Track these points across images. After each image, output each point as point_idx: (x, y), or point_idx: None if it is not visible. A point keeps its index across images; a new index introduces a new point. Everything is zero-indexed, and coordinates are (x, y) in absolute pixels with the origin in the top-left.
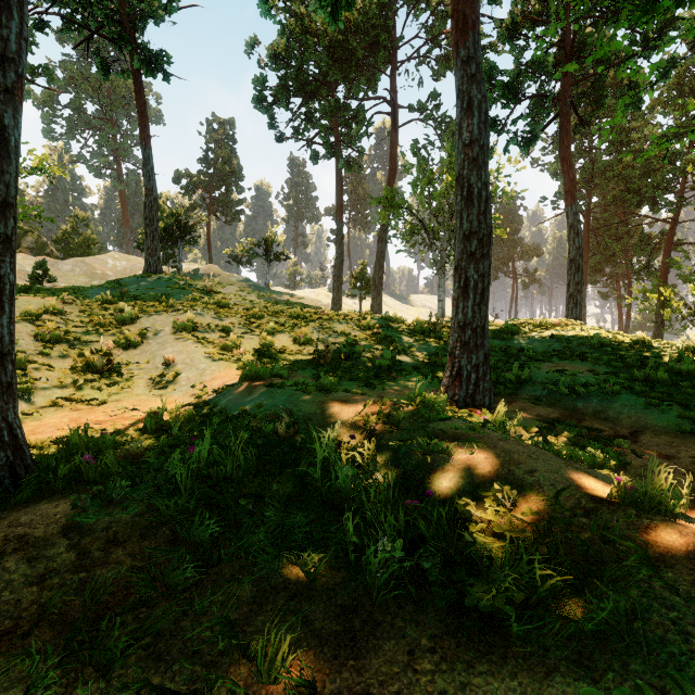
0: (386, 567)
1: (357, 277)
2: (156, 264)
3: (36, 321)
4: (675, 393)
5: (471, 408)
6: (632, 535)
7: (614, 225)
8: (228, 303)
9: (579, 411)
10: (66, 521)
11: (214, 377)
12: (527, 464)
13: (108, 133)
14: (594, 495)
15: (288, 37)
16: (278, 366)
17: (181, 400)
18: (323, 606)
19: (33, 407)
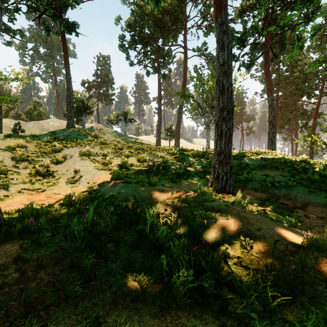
0: (184, 286)
1: (168, 130)
2: (72, 123)
3: (12, 151)
4: (323, 186)
5: (224, 193)
6: (318, 267)
7: (289, 105)
8: (106, 142)
9: (276, 194)
10: (17, 255)
11: (98, 178)
12: (257, 225)
13: (50, 62)
14: (294, 243)
15: (135, 16)
16: (129, 173)
17: (82, 189)
18: (149, 306)
19: (9, 193)
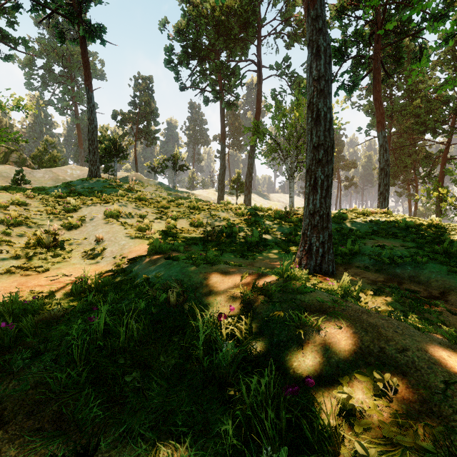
0: None
1: (235, 181)
2: (96, 171)
3: (4, 210)
4: None
5: (319, 274)
6: None
7: (406, 146)
8: (145, 198)
9: (398, 275)
10: None
11: (130, 250)
12: (396, 341)
13: (68, 85)
14: None
15: (188, 18)
16: (177, 243)
17: (105, 268)
18: None
19: None
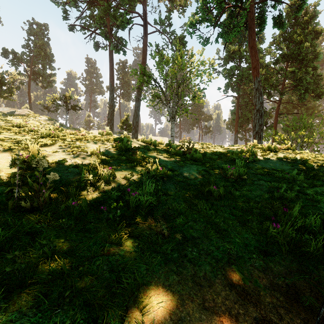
0: None
1: (123, 122)
2: None
3: None
4: None
5: None
6: None
7: (249, 104)
8: None
9: None
10: None
11: None
12: None
13: None
14: None
15: None
16: None
17: None
18: None
19: None
